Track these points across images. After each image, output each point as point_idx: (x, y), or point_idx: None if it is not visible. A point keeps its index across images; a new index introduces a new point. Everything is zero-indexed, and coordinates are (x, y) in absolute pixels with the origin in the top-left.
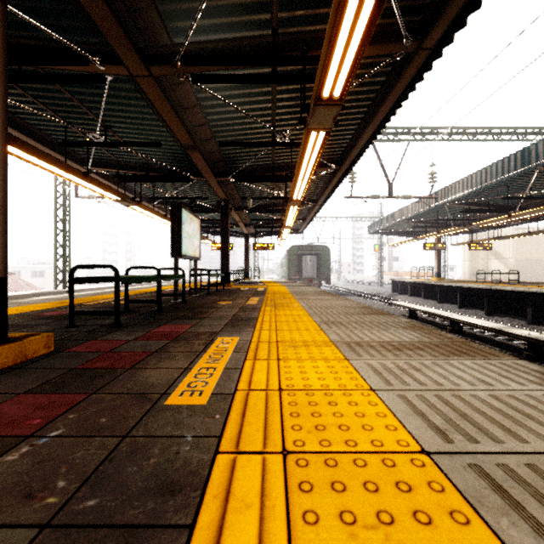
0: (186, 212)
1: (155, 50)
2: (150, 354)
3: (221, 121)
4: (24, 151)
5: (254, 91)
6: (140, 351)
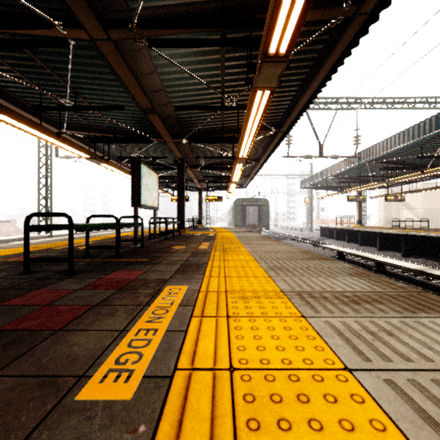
0: (145, 167)
1: (113, 15)
2: (90, 308)
3: (176, 87)
4: None
5: (205, 58)
6: (81, 304)
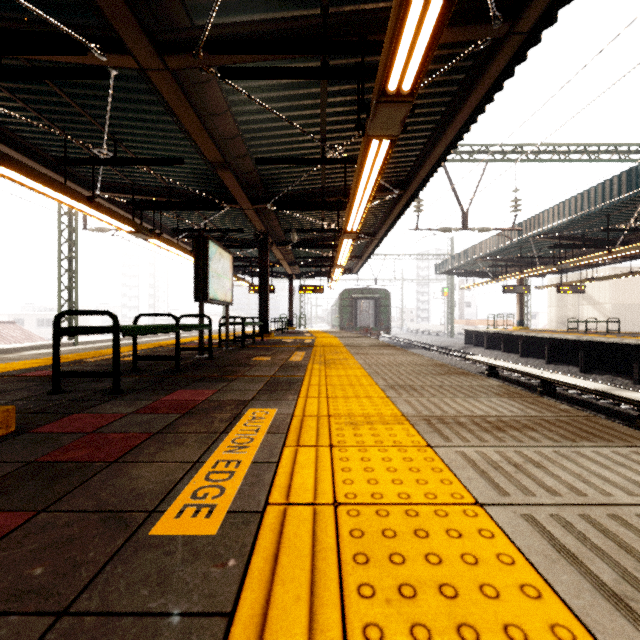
0: (214, 245)
1: (172, 35)
2: (150, 436)
3: (258, 132)
4: (8, 168)
5: (299, 92)
6: (137, 431)
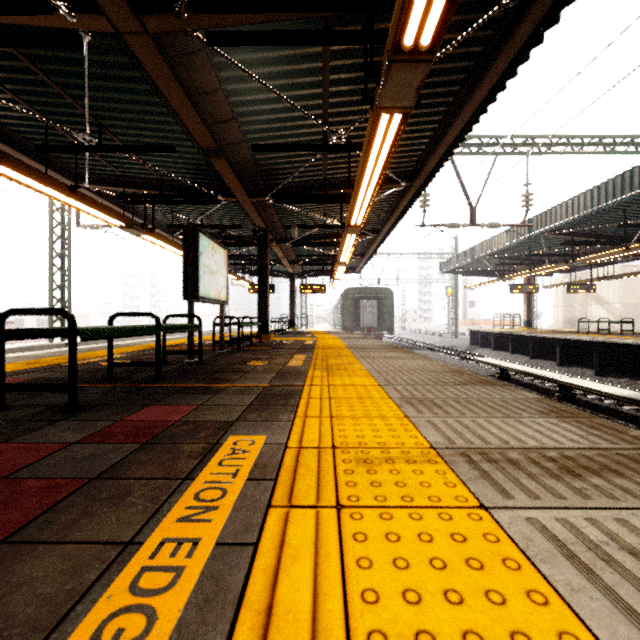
0: (206, 238)
1: None
2: (83, 484)
3: (254, 115)
4: None
5: (298, 67)
6: (68, 475)
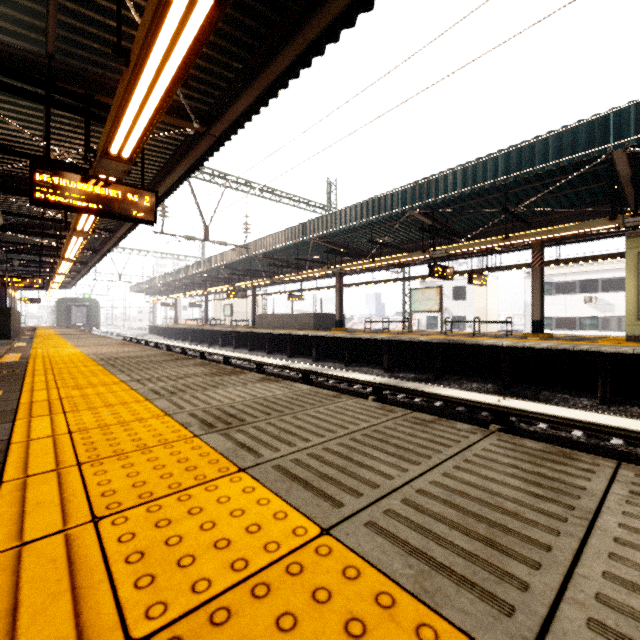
0: None
1: None
2: None
3: None
4: None
5: None
6: None
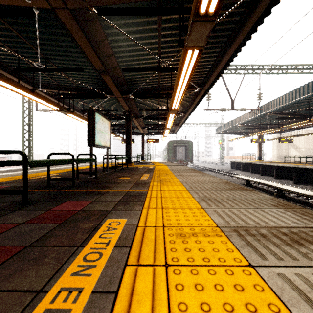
0: (99, 115)
1: None
2: (21, 250)
3: (123, 53)
4: None
5: (145, 28)
6: (14, 244)
